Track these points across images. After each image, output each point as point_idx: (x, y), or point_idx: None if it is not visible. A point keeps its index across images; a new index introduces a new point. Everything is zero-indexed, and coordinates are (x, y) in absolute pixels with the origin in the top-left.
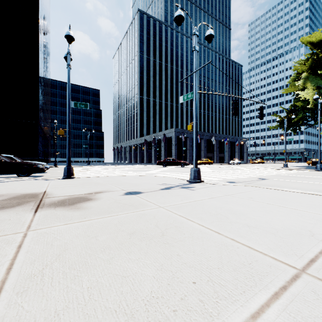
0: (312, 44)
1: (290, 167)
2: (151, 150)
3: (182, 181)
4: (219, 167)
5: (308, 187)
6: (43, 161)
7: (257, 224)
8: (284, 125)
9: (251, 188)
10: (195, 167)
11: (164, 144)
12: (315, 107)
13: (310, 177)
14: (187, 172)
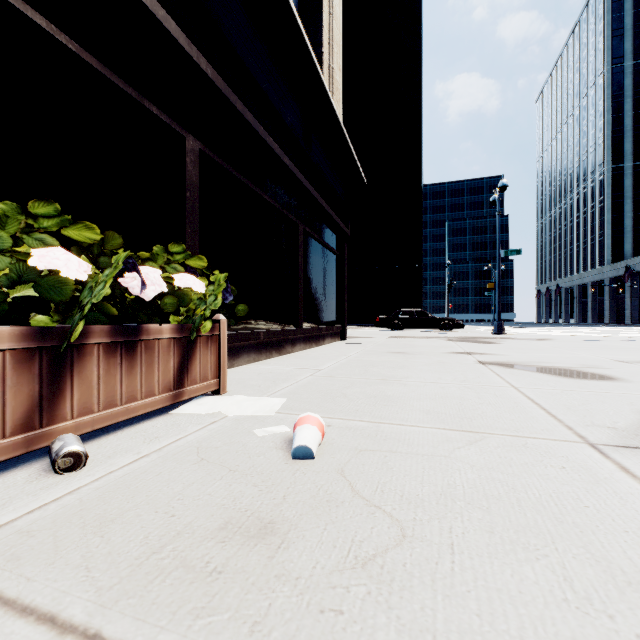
0: None
1: None
2: None
3: None
4: None
5: None
6: None
7: None
8: None
9: None
10: None
11: None
12: None
13: None
14: None
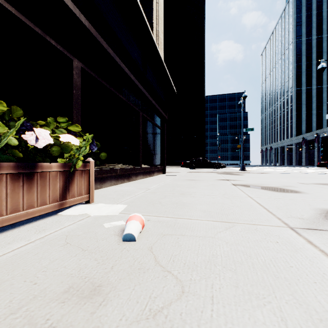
0: None
1: None
2: (313, 150)
3: None
4: None
5: None
6: None
7: None
8: None
9: None
10: None
11: None
12: None
13: None
14: None
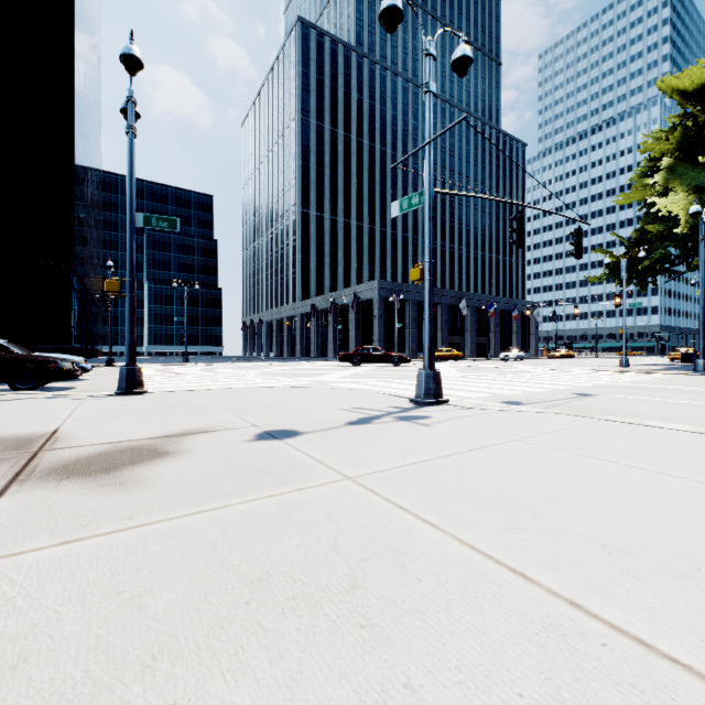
0: (684, 93)
1: (635, 367)
2: (327, 328)
3: (398, 400)
4: (477, 366)
5: (697, 417)
6: (83, 353)
7: (628, 539)
8: (619, 274)
9: (569, 420)
10: (430, 369)
11: (355, 315)
12: (689, 235)
13: (690, 390)
14: (407, 379)
